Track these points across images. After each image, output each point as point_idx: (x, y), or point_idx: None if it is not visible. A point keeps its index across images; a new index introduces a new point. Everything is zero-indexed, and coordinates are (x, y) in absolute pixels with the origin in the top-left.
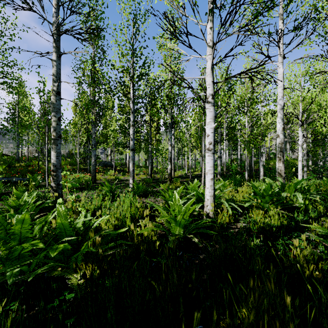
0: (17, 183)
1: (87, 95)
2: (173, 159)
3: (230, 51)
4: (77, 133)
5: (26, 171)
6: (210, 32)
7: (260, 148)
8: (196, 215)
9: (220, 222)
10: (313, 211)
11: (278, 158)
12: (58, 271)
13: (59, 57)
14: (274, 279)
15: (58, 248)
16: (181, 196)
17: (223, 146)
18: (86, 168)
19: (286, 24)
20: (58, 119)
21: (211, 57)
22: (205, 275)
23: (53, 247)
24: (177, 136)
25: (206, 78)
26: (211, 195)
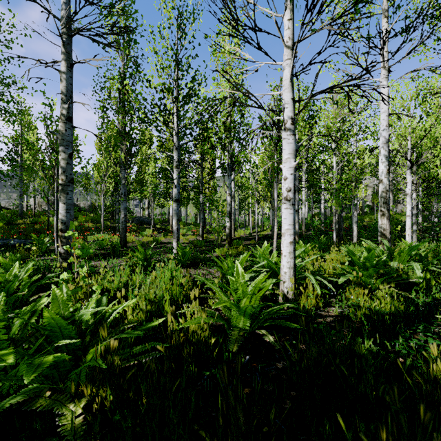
0: (16, 247)
1: (114, 125)
2: (234, 213)
3: (318, 55)
4: (102, 178)
5: (32, 230)
6: (288, 26)
7: (353, 199)
8: (268, 296)
9: (304, 307)
10: (437, 288)
11: (381, 212)
12: (44, 398)
13: (71, 68)
14: (404, 411)
15: (42, 362)
16: (246, 267)
17: (300, 197)
18: (115, 226)
19: (392, 23)
20: (68, 156)
21: (290, 62)
22: (288, 401)
23: (34, 360)
24: (238, 182)
25: (283, 93)
26: (290, 266)
